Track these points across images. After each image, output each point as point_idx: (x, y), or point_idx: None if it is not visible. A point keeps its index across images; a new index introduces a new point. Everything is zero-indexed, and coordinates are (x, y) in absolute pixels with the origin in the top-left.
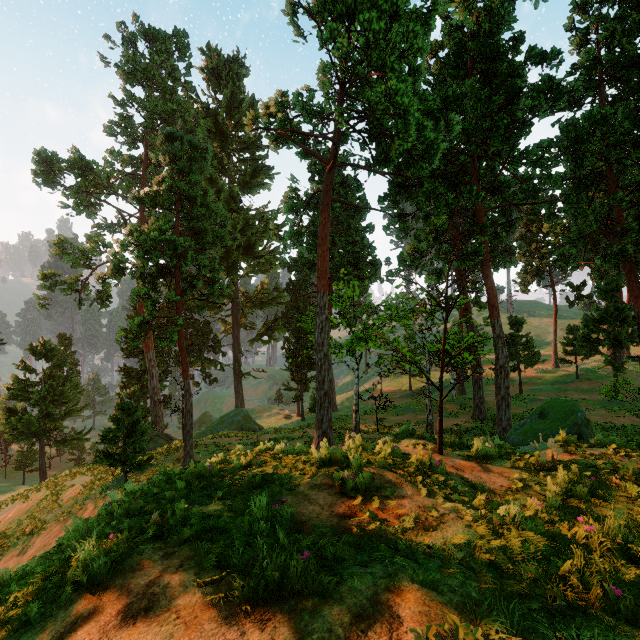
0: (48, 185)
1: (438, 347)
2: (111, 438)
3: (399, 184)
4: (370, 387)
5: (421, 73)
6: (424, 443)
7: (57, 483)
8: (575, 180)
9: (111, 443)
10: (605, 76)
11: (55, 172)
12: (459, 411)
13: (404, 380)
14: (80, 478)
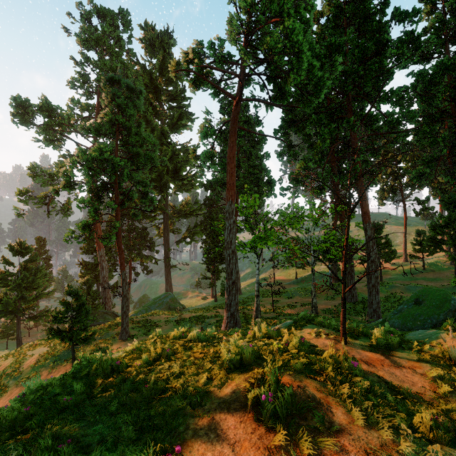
0: (23, 124)
1: (321, 246)
2: (60, 318)
3: (290, 119)
4: (266, 276)
5: (310, 26)
6: (325, 331)
7: (21, 353)
8: (425, 117)
9: (61, 322)
10: (450, 35)
11: (29, 114)
12: (335, 295)
13: (291, 271)
14: (39, 349)
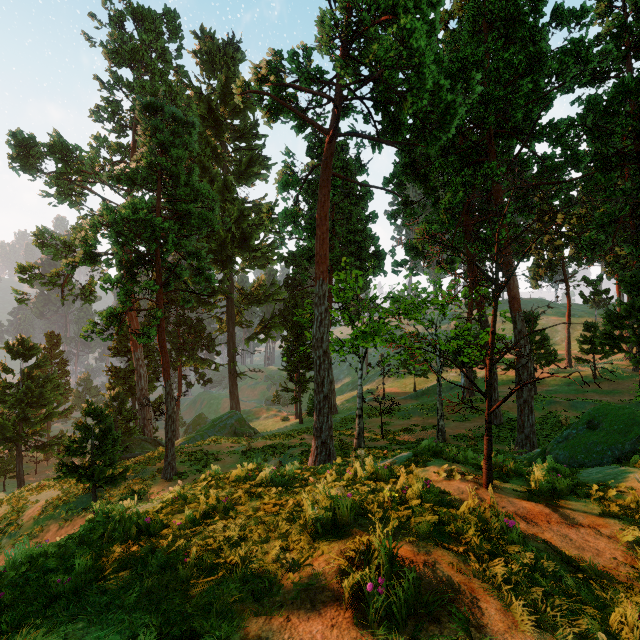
0: (26, 171)
1: (451, 344)
2: (76, 449)
3: (406, 164)
4: (372, 388)
5: (435, 29)
6: (460, 469)
7: (21, 498)
8: (598, 162)
9: (76, 454)
10: (633, 45)
11: (35, 157)
12: (471, 415)
13: (407, 380)
14: (47, 492)
